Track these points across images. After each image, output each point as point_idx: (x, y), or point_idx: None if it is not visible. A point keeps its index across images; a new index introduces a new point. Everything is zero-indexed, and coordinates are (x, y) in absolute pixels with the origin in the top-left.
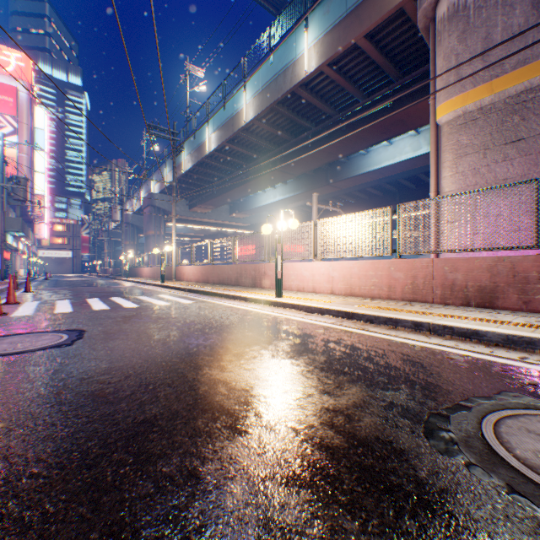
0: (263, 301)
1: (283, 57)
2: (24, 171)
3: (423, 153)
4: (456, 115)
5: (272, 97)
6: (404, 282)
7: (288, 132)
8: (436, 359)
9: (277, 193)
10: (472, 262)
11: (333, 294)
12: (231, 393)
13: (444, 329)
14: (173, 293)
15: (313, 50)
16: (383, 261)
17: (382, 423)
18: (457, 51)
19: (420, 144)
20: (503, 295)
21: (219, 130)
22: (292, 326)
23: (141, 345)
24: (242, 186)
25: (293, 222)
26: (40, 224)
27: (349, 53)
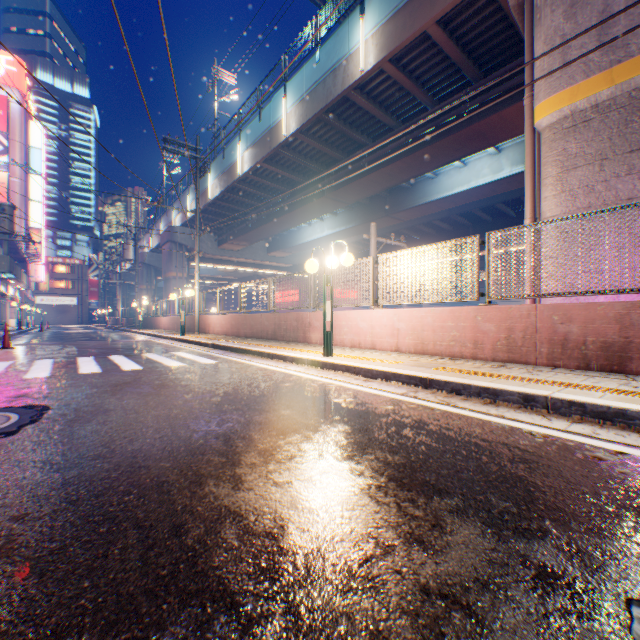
0: (307, 361)
1: (333, 53)
2: (16, 200)
3: (506, 176)
4: (562, 115)
5: (320, 103)
6: (496, 336)
7: (338, 150)
8: (577, 461)
9: (325, 227)
10: (593, 310)
11: (399, 352)
12: (244, 545)
13: (570, 406)
14: (193, 349)
15: (371, 42)
16: (466, 309)
17: (548, 639)
18: (564, 30)
19: (502, 165)
20: (639, 355)
21: (254, 147)
22: (347, 398)
23: (120, 434)
24: (282, 218)
25: (346, 257)
26: (37, 265)
27: (417, 46)
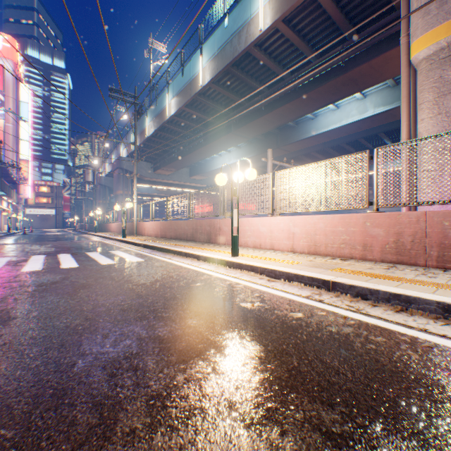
0: (217, 261)
1: (238, 19)
2: (10, 139)
3: (370, 116)
4: (439, 47)
5: (228, 59)
6: (385, 240)
7: (242, 96)
8: None
9: (231, 157)
10: None
11: (294, 252)
12: None
13: None
14: (128, 248)
15: (268, 7)
16: (356, 216)
17: None
18: None
19: (366, 107)
20: None
21: (178, 95)
22: (254, 303)
23: None
24: (200, 149)
25: (250, 171)
26: (25, 186)
27: (305, 8)
